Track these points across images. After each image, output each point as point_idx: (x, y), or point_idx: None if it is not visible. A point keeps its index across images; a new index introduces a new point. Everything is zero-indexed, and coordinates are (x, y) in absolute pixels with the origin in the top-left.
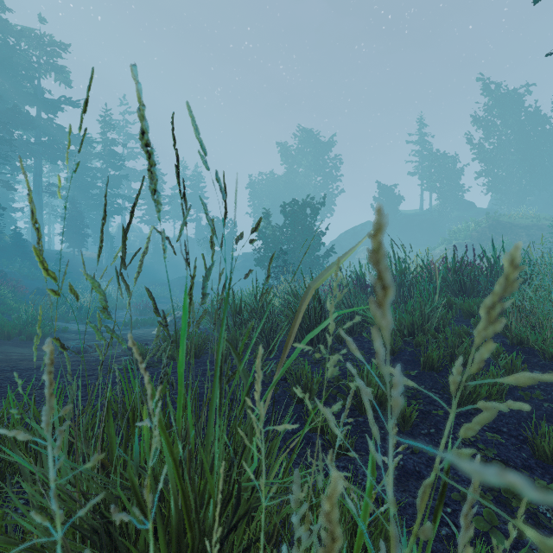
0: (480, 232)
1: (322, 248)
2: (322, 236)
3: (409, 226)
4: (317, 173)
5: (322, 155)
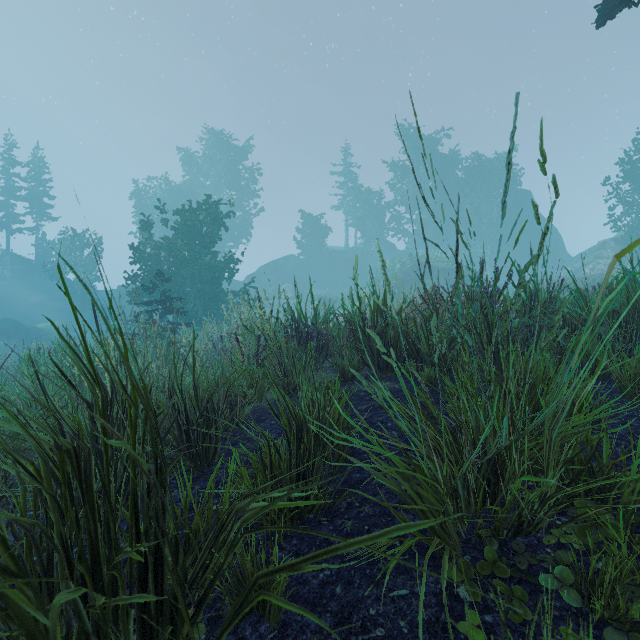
0: (405, 273)
1: (236, 284)
2: (234, 262)
3: (336, 264)
4: (230, 188)
5: (236, 166)
